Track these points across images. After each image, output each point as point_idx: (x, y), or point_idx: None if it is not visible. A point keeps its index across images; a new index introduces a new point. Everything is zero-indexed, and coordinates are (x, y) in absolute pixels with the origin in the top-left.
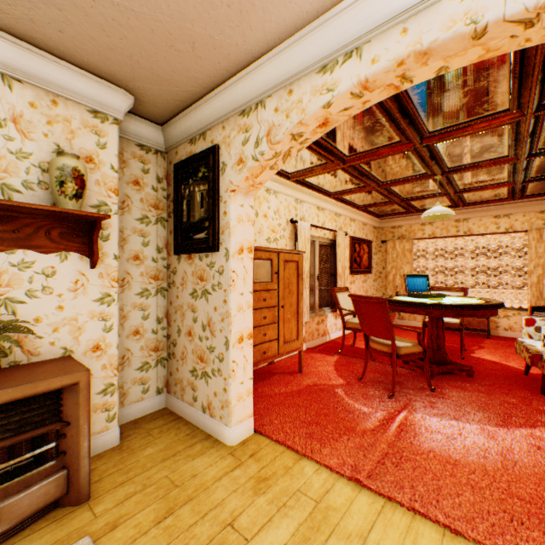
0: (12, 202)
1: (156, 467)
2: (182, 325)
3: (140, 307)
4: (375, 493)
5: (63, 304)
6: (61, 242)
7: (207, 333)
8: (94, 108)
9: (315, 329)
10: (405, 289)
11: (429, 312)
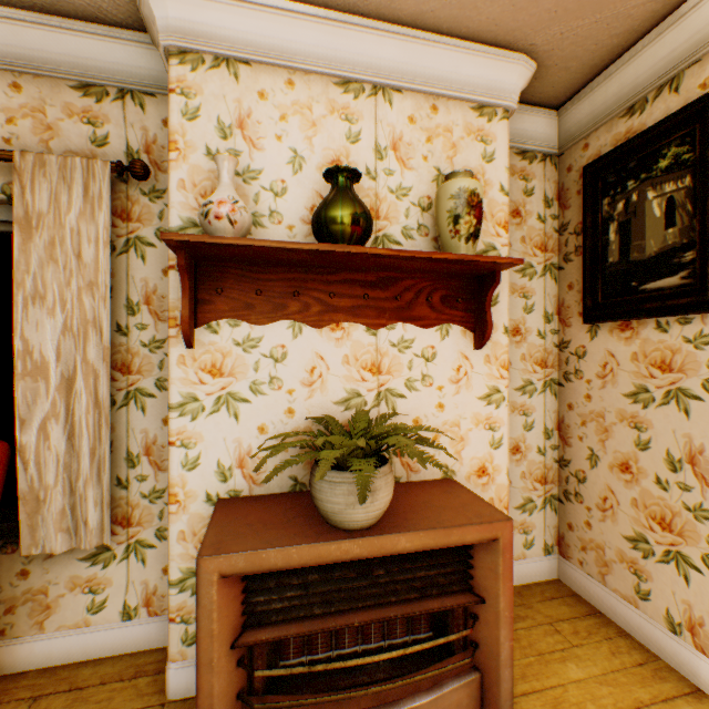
0: (409, 252)
1: None
2: (600, 449)
3: (520, 410)
4: None
5: (442, 401)
6: (441, 310)
7: (683, 476)
8: (480, 101)
9: None
10: None
11: None
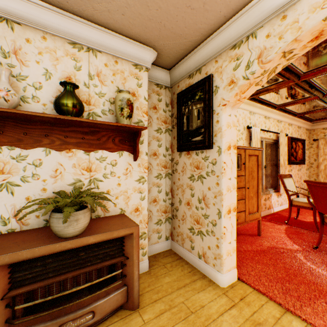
0: (99, 121)
1: (174, 292)
2: (182, 198)
3: (156, 185)
4: None
5: (120, 182)
6: (119, 145)
7: (202, 205)
8: (136, 62)
9: (263, 203)
10: None
11: None
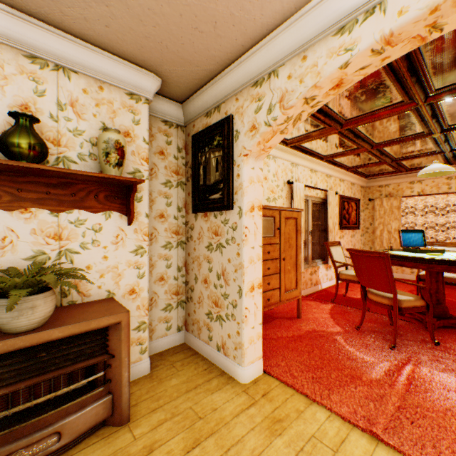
0: (71, 170)
1: (181, 397)
2: (199, 274)
3: (165, 258)
4: (394, 449)
5: (107, 254)
6: (106, 203)
7: (221, 281)
8: (131, 91)
9: (308, 278)
10: (400, 244)
11: (431, 267)
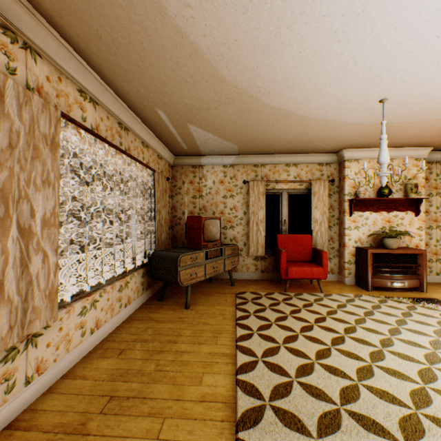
0: (401, 198)
1: None
2: None
3: (427, 234)
4: None
5: (405, 229)
6: (405, 208)
7: None
8: (416, 158)
9: None
10: None
11: None
